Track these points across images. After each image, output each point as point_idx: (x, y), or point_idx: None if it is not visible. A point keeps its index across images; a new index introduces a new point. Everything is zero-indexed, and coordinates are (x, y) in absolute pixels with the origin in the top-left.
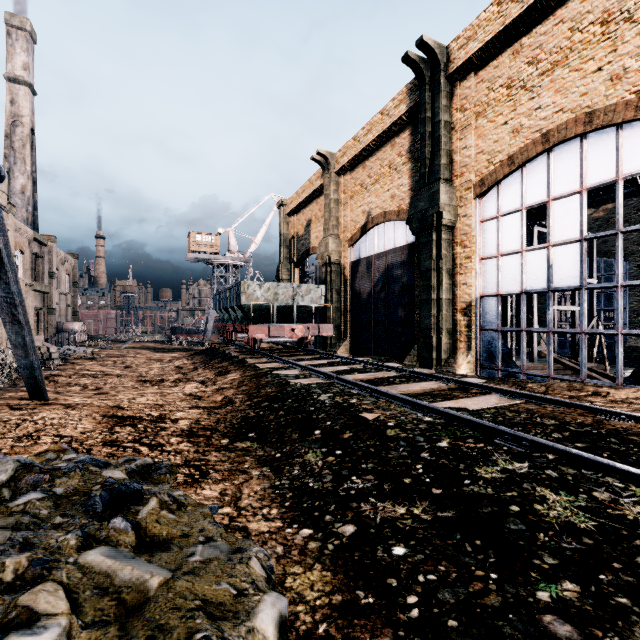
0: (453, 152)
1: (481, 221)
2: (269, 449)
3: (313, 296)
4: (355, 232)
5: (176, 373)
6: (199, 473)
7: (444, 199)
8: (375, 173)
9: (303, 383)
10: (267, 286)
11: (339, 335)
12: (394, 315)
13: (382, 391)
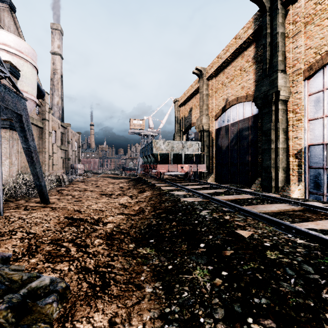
0: (287, 52)
1: (309, 94)
2: (163, 258)
3: (194, 148)
4: (218, 111)
5: (119, 190)
6: (101, 284)
7: (281, 82)
8: (231, 75)
9: (189, 201)
10: (167, 143)
11: (208, 171)
12: (243, 159)
13: (248, 210)
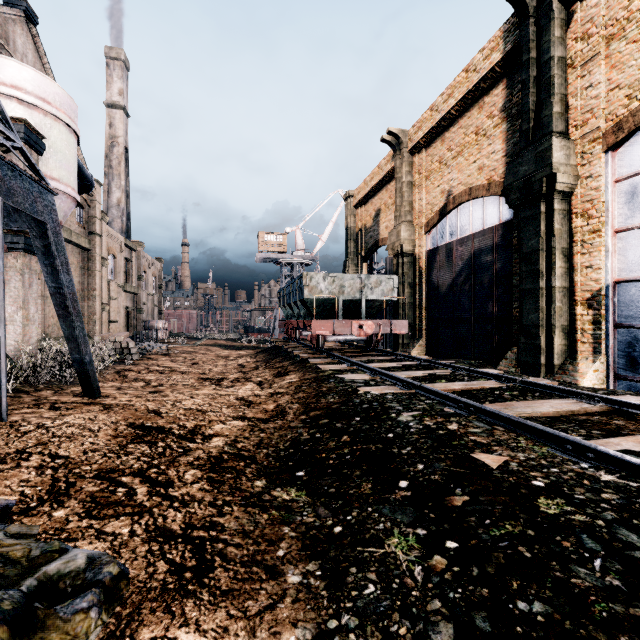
0: (570, 96)
1: (616, 180)
2: (323, 511)
3: (384, 288)
4: (432, 216)
5: (237, 371)
6: (195, 564)
7: (558, 157)
8: (457, 144)
9: (375, 393)
10: (332, 278)
11: (412, 334)
12: (482, 310)
13: (496, 413)
